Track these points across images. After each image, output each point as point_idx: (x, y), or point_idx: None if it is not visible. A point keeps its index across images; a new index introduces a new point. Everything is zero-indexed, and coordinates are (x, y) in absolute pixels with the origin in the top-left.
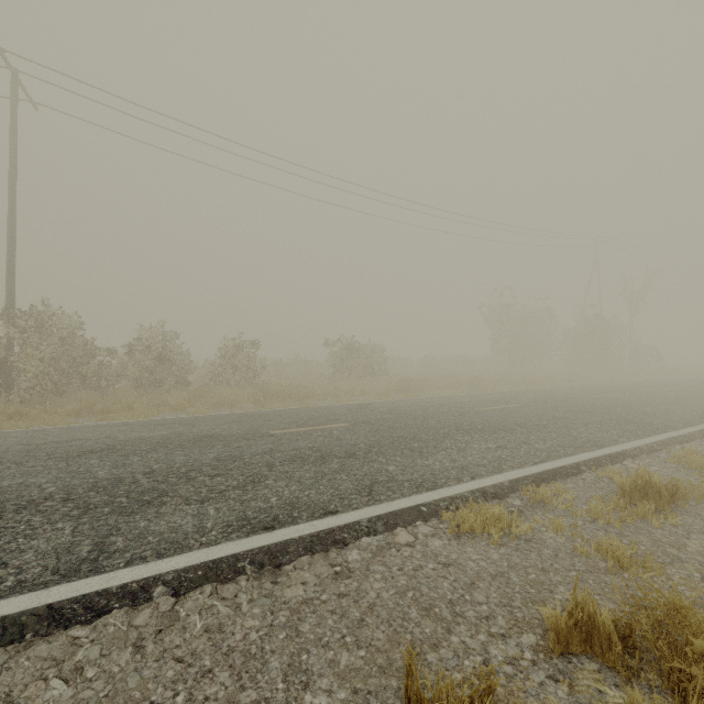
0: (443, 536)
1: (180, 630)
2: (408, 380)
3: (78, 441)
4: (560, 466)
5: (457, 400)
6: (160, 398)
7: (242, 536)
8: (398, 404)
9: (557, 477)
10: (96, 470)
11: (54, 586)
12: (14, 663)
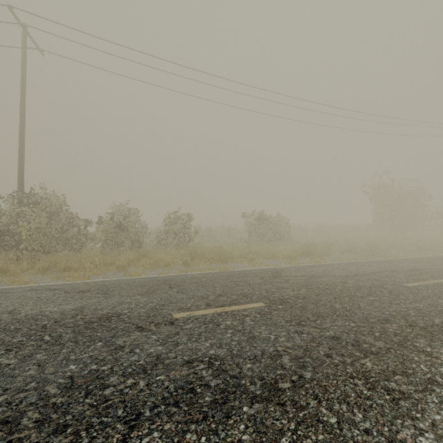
0: None
1: None
2: (312, 245)
3: None
4: None
5: (369, 269)
6: (113, 258)
7: None
8: (310, 272)
9: None
10: None
11: None
12: None
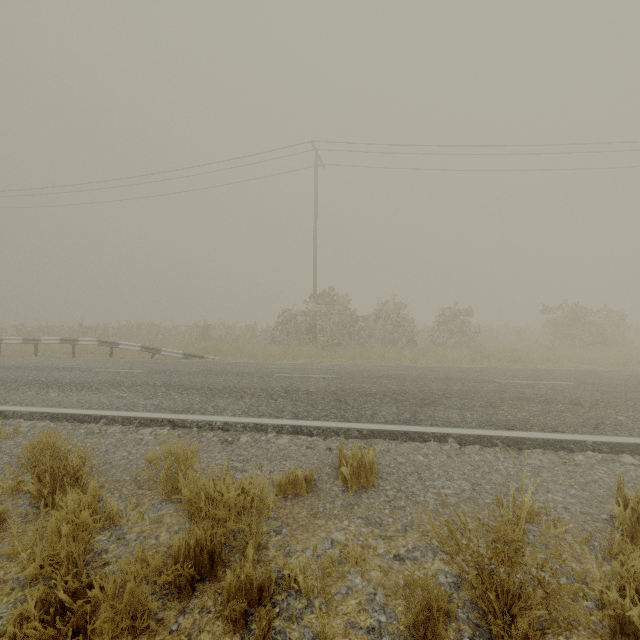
0: None
1: (467, 457)
2: None
3: (369, 371)
4: None
5: None
6: (398, 352)
7: (492, 429)
8: (639, 373)
9: None
10: (390, 385)
11: (402, 425)
12: (399, 446)
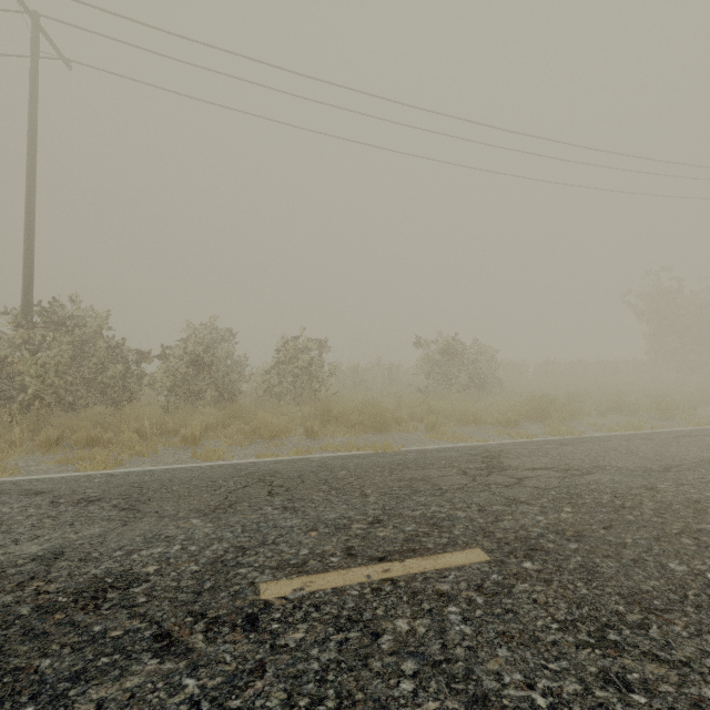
0: None
1: None
2: (547, 399)
3: None
4: None
5: (686, 454)
6: (180, 421)
7: None
8: (562, 458)
9: None
10: None
11: None
12: None
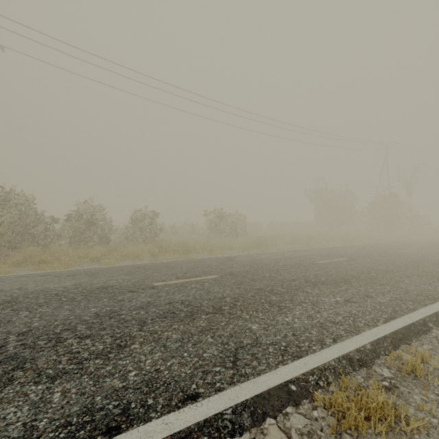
0: (322, 435)
1: None
2: (261, 238)
3: None
4: (410, 324)
5: (298, 254)
6: (84, 252)
7: None
8: (256, 257)
9: (411, 337)
10: None
11: None
12: None
